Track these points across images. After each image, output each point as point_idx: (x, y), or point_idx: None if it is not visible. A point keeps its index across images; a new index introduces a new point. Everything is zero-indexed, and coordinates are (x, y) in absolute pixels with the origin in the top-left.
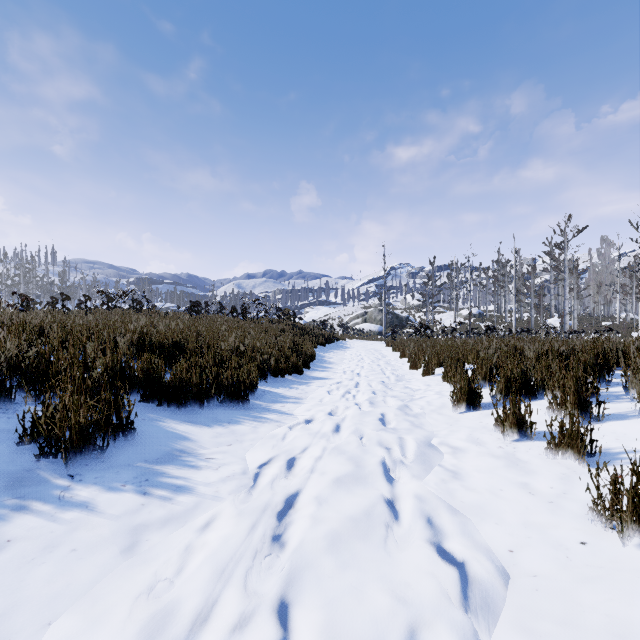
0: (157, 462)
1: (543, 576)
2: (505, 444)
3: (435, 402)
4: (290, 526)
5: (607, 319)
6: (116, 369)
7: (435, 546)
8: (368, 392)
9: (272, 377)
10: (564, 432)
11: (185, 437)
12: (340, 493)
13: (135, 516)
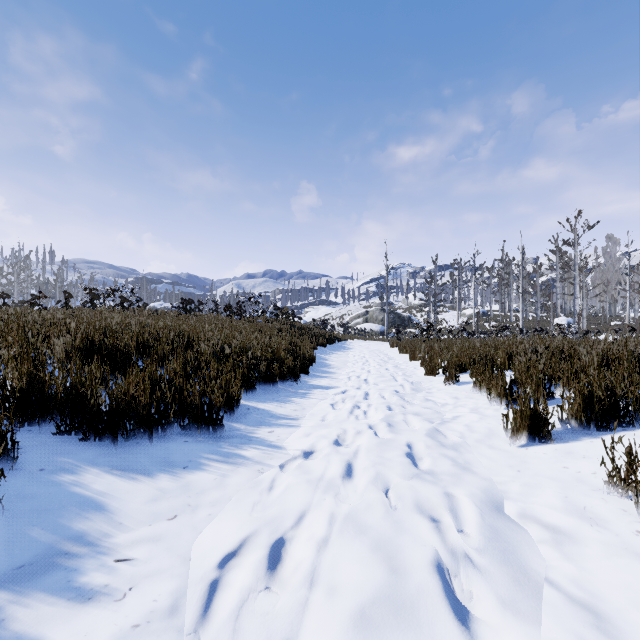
0: (11, 579)
1: None
2: None
3: (477, 426)
4: None
5: (615, 319)
6: (18, 386)
7: None
8: (383, 409)
9: (262, 386)
10: None
11: (98, 505)
12: None
13: None
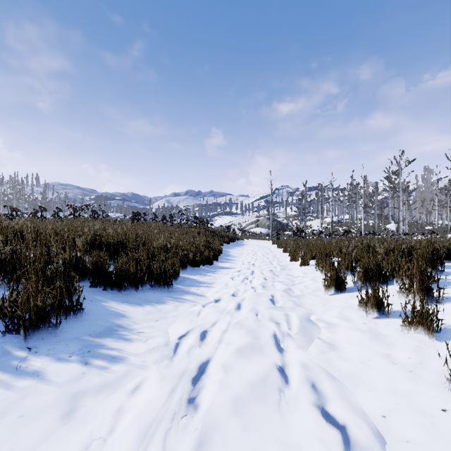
0: (99, 336)
1: (415, 442)
2: (368, 321)
3: (311, 286)
4: (201, 393)
5: (429, 225)
6: (72, 262)
7: (321, 412)
8: (261, 278)
9: (190, 267)
10: (416, 313)
11: (122, 315)
12: (241, 363)
13: (76, 384)
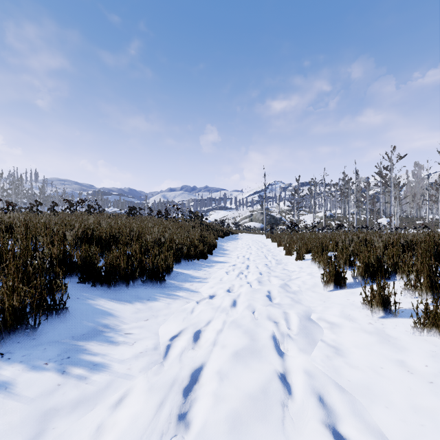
0: (82, 338)
1: None
2: (374, 320)
3: (308, 282)
4: (192, 412)
5: (419, 219)
6: (59, 257)
7: (334, 437)
8: (256, 273)
9: (184, 261)
10: (429, 313)
11: (110, 313)
12: (238, 371)
13: (48, 398)
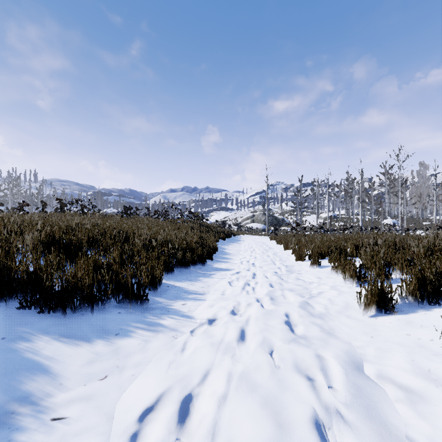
0: None
1: None
2: None
3: (337, 300)
4: None
5: (425, 220)
6: None
7: None
8: (266, 286)
9: (179, 269)
10: None
11: (44, 368)
12: None
13: None
